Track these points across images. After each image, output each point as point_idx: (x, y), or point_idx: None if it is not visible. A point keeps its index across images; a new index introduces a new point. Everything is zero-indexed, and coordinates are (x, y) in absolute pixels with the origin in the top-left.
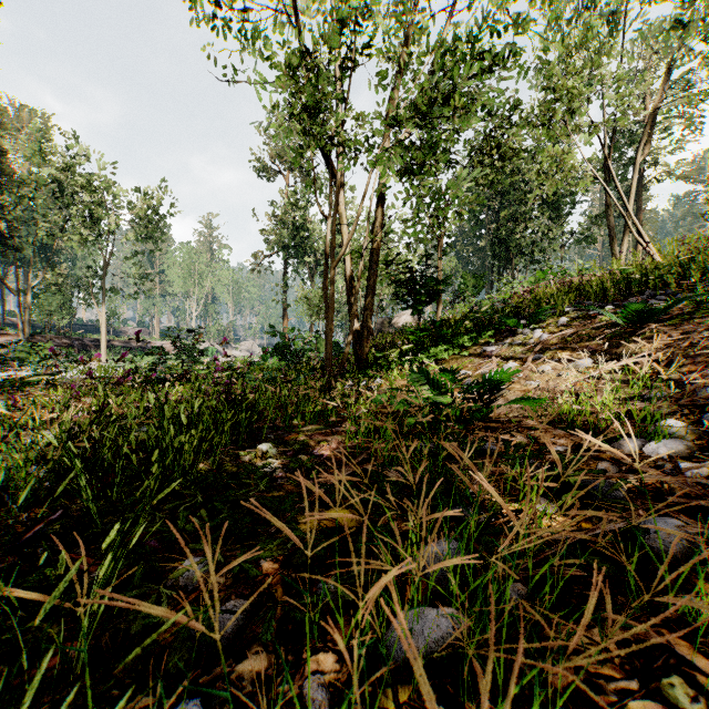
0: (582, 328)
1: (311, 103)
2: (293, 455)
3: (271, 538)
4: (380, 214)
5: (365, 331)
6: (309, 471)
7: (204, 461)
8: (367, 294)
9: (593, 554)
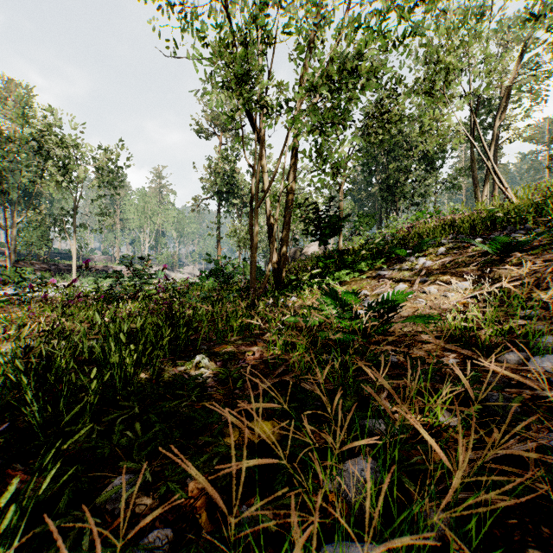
0: (458, 256)
1: (239, 73)
2: (222, 365)
3: (198, 455)
4: (294, 165)
5: (282, 259)
6: (236, 380)
7: (145, 371)
8: (283, 228)
9: (502, 472)
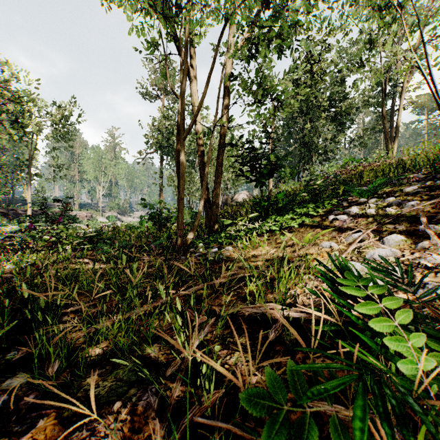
0: None
1: None
2: None
3: None
4: (228, 101)
5: (214, 202)
6: None
7: None
8: (216, 170)
9: None
